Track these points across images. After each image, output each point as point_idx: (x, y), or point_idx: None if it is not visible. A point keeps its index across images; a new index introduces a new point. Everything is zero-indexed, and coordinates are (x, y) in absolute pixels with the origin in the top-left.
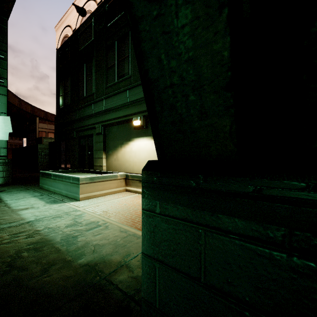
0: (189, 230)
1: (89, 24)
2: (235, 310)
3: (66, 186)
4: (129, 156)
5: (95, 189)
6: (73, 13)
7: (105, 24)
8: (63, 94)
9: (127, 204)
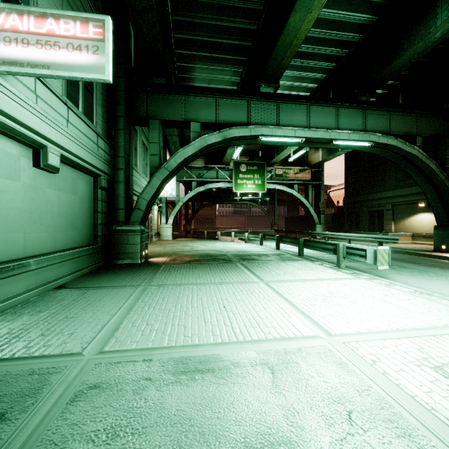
0: (441, 233)
1: None
2: (447, 240)
3: None
4: (414, 223)
5: None
6: None
7: None
8: (351, 182)
9: (418, 246)
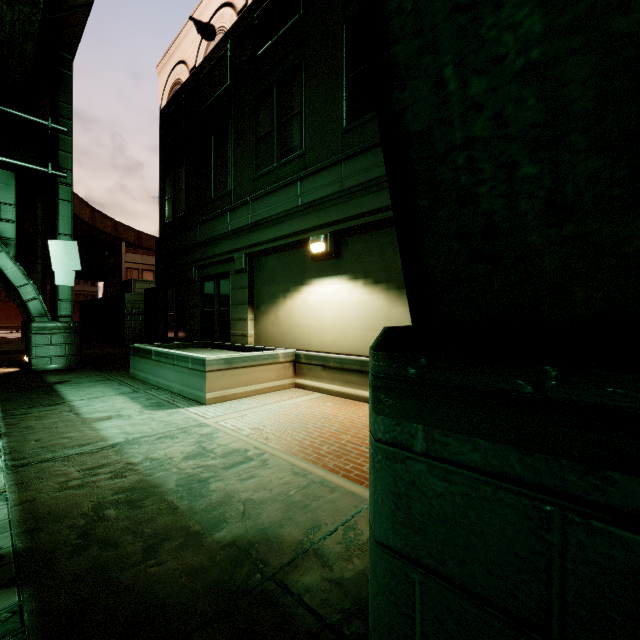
0: (513, 503)
1: (222, 54)
2: None
3: (180, 375)
4: (301, 315)
5: (236, 382)
6: (190, 36)
7: (253, 51)
8: (171, 196)
9: (301, 415)
